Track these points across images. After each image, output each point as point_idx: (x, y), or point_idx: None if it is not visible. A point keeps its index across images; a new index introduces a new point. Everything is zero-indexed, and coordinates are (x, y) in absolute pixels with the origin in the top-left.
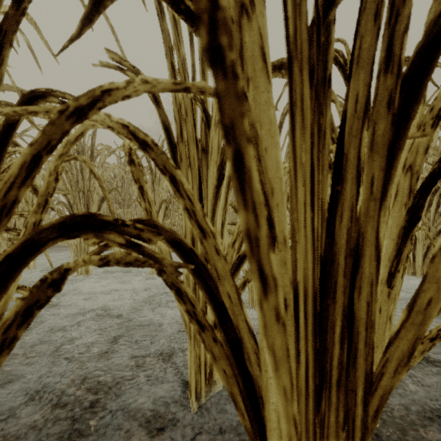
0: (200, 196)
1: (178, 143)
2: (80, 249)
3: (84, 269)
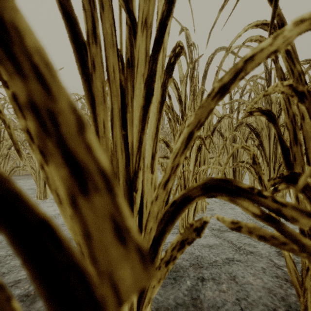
0: (123, 120)
1: (89, 43)
2: (39, 178)
3: (42, 194)
